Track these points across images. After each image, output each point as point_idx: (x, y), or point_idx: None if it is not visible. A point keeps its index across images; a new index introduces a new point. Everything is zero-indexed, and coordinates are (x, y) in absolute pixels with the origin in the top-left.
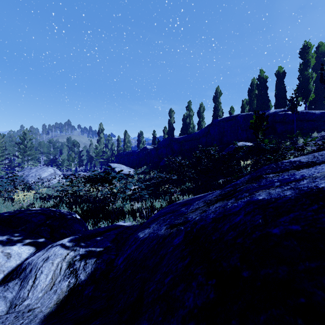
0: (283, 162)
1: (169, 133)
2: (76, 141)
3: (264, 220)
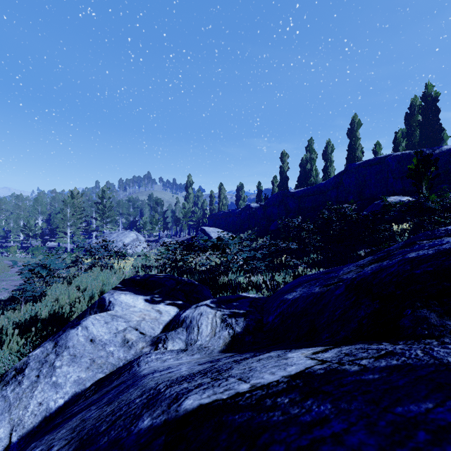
0: (439, 229)
1: (281, 185)
2: (159, 199)
3: (411, 267)
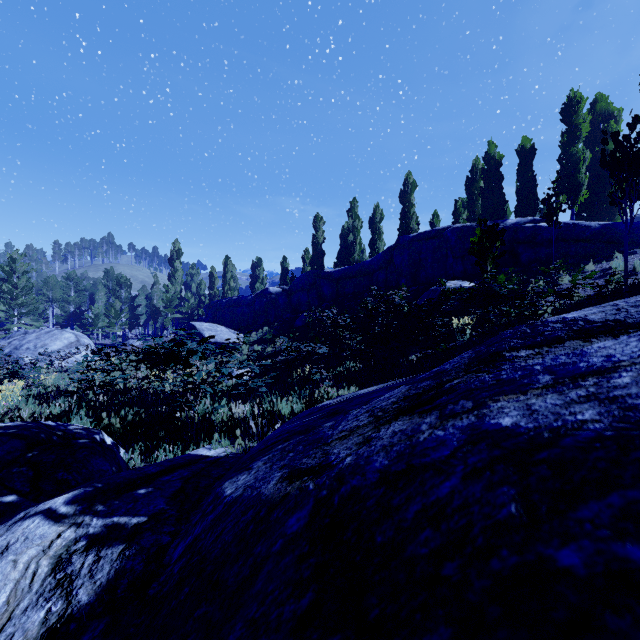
0: (546, 321)
1: (314, 262)
2: (124, 277)
3: (525, 506)
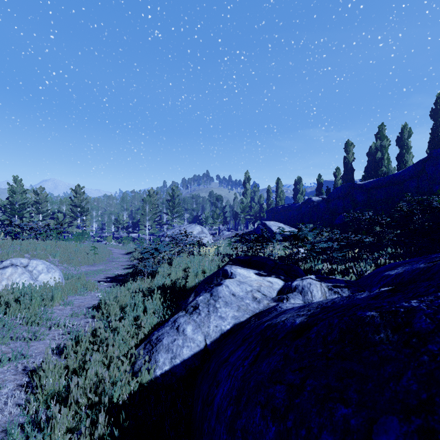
0: None
1: (345, 176)
2: (219, 195)
3: None
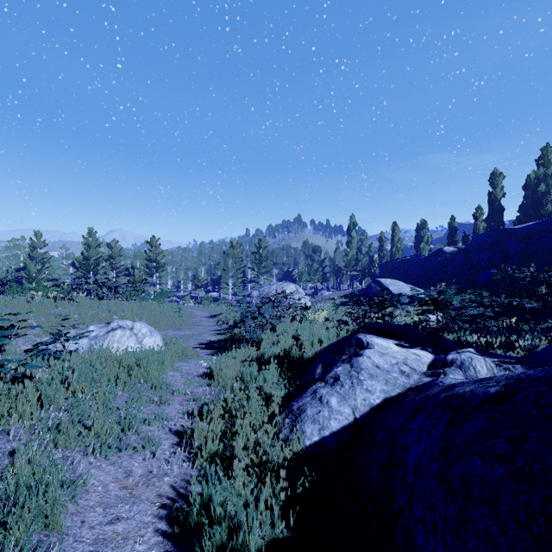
0: None
1: (490, 219)
2: (317, 246)
3: None
